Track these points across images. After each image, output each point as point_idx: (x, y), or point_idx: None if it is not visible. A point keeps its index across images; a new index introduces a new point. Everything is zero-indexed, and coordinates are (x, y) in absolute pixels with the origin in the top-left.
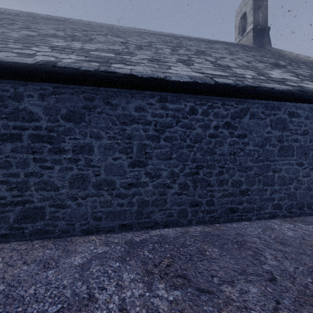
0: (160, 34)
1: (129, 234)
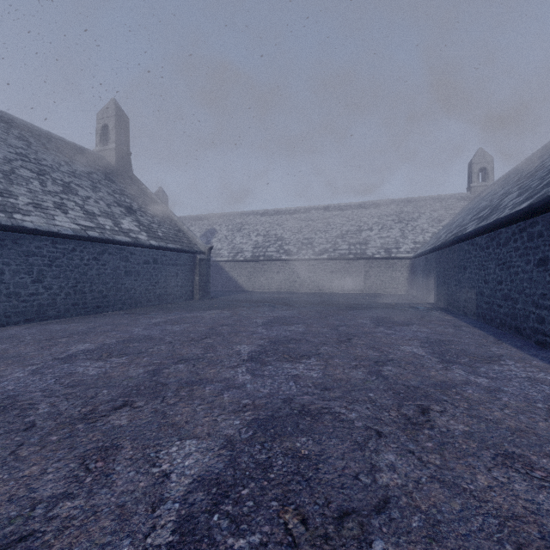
0: None
1: (33, 323)
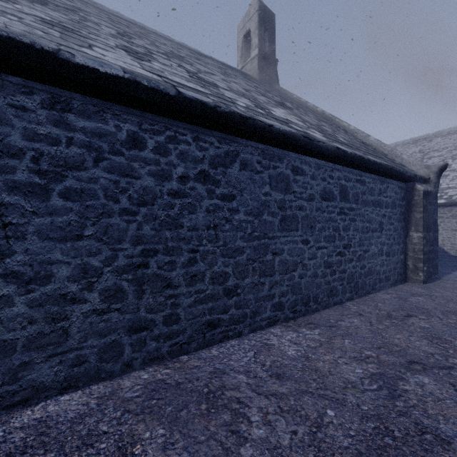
0: (116, 15)
1: None
